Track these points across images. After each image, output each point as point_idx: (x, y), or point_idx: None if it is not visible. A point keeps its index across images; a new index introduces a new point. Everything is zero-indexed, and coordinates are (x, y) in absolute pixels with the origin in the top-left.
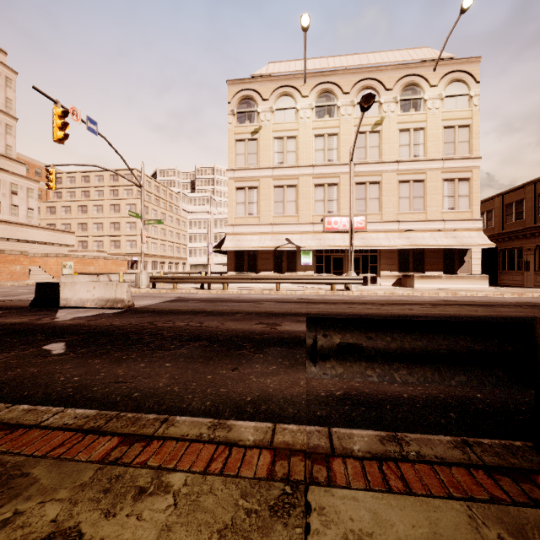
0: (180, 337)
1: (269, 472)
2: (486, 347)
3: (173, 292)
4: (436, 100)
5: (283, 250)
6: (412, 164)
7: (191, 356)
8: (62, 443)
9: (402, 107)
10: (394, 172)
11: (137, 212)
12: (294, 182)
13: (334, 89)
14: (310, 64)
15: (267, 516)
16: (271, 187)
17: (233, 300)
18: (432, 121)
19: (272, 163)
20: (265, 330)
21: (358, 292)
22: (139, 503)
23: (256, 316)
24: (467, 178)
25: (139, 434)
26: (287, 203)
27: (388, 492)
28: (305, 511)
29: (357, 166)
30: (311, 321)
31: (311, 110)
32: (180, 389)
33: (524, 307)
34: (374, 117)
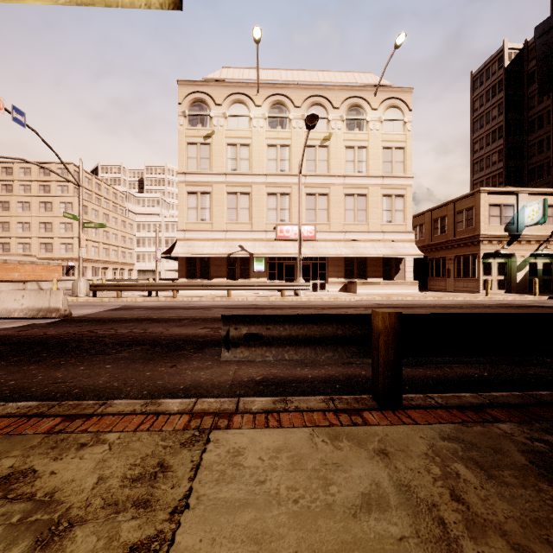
0: (123, 343)
1: (185, 426)
2: (345, 332)
3: (117, 300)
4: (377, 123)
5: (236, 256)
6: (356, 179)
7: (132, 358)
8: (8, 425)
9: (348, 126)
10: (341, 185)
11: (73, 211)
12: (247, 190)
13: (286, 101)
14: (264, 74)
15: (178, 448)
16: (224, 193)
17: (182, 308)
18: (373, 141)
19: (226, 169)
20: (208, 333)
21: (306, 297)
22: (81, 451)
23: (203, 322)
24: (402, 195)
25: (80, 414)
26: (240, 210)
27: (266, 428)
28: (205, 443)
29: (307, 178)
30: (225, 317)
31: (264, 119)
32: (120, 384)
33: (436, 308)
34: (323, 133)
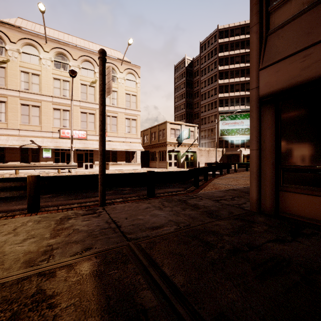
0: None
1: None
2: (16, 185)
3: None
4: (122, 80)
5: (28, 147)
6: (111, 108)
7: None
8: None
9: None
10: None
11: None
12: (37, 104)
13: (67, 54)
14: (51, 32)
15: None
16: (18, 104)
17: None
18: (120, 89)
19: (20, 88)
20: None
21: (74, 173)
22: None
23: None
24: (135, 119)
25: None
26: (32, 117)
27: None
28: None
29: (81, 103)
30: None
31: (51, 61)
32: None
33: None
34: (91, 78)
